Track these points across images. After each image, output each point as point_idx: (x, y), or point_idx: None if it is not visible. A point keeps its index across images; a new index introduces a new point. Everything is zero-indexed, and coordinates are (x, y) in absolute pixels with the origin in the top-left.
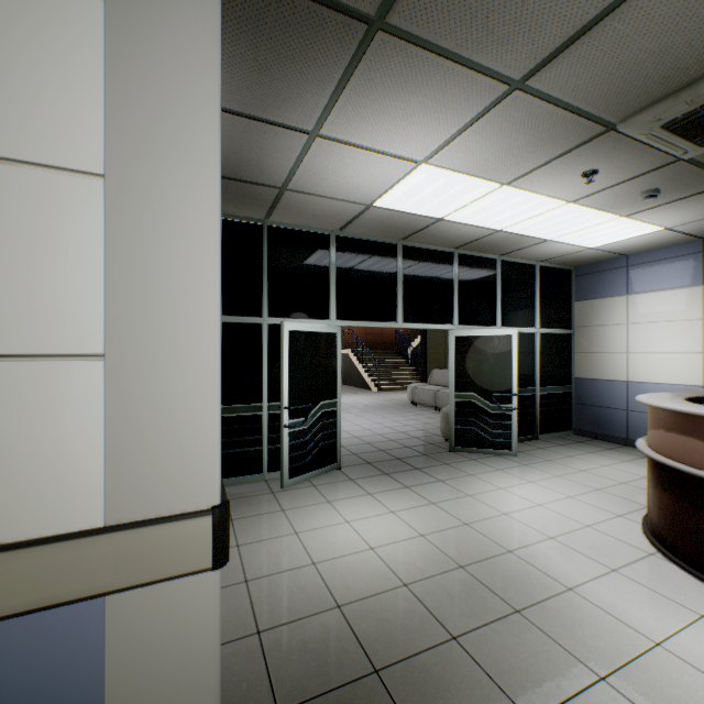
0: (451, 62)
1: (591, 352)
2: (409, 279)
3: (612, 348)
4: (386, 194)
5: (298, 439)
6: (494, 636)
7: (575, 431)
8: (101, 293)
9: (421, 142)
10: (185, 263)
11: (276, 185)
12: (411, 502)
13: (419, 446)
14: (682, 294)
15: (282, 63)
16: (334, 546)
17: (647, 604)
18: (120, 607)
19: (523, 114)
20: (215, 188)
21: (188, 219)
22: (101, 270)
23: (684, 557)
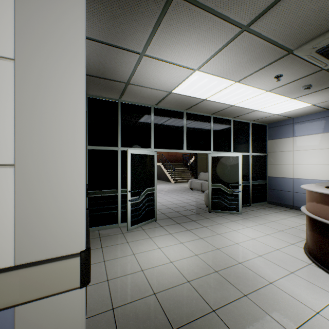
0: (212, 15)
1: (276, 164)
2: (189, 129)
3: (286, 162)
4: (178, 86)
5: (135, 207)
6: (234, 309)
7: (268, 202)
8: (13, 128)
9: (196, 59)
10: (64, 112)
11: (124, 81)
12: (191, 237)
13: (194, 209)
14: (319, 136)
15: (125, 14)
16: (153, 261)
17: (310, 291)
18: (24, 312)
19: (247, 44)
20: (82, 69)
21: (66, 86)
22: (13, 114)
23: (326, 265)
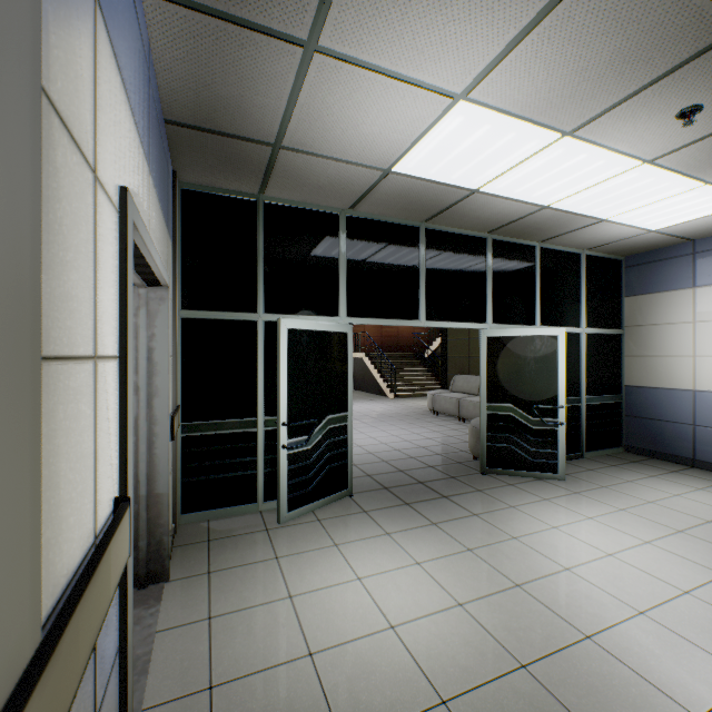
0: None
1: (646, 356)
2: (434, 269)
3: (673, 350)
4: (409, 152)
5: (299, 462)
6: None
7: (626, 448)
8: None
9: (463, 58)
10: None
11: (267, 140)
12: (441, 547)
13: (444, 465)
14: None
15: None
16: (341, 621)
17: None
18: None
19: None
20: None
21: None
22: None
23: None
